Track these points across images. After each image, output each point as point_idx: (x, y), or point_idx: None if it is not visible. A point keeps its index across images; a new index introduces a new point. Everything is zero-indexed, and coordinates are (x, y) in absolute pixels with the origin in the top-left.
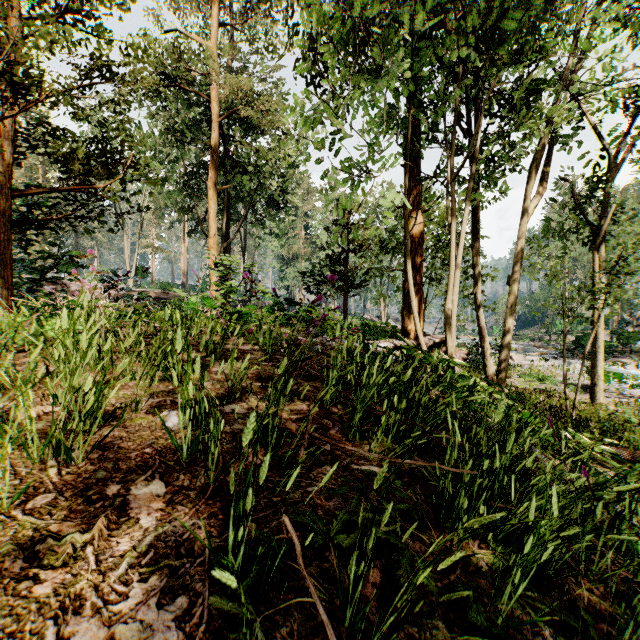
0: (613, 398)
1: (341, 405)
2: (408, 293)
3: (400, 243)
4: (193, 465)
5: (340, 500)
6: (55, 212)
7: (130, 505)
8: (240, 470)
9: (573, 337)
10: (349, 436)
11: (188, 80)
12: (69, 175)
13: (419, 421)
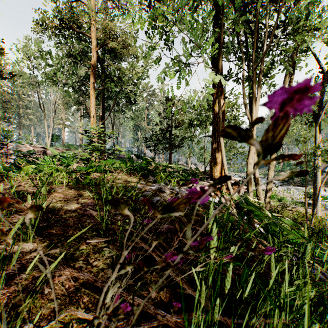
0: (322, 211)
1: None
2: (215, 151)
3: (202, 122)
4: None
5: None
6: None
7: None
8: None
9: (285, 173)
10: None
11: (78, 25)
12: None
13: None
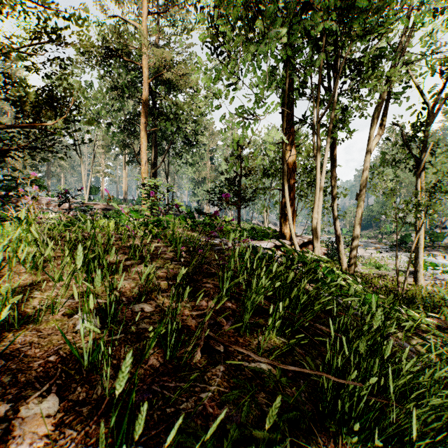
0: (429, 281)
1: (234, 299)
2: (284, 206)
3: (278, 170)
4: (93, 373)
5: (231, 407)
6: (16, 144)
7: (14, 432)
8: (111, 423)
9: (398, 236)
10: (240, 331)
11: (126, 52)
12: (24, 115)
13: (297, 311)
